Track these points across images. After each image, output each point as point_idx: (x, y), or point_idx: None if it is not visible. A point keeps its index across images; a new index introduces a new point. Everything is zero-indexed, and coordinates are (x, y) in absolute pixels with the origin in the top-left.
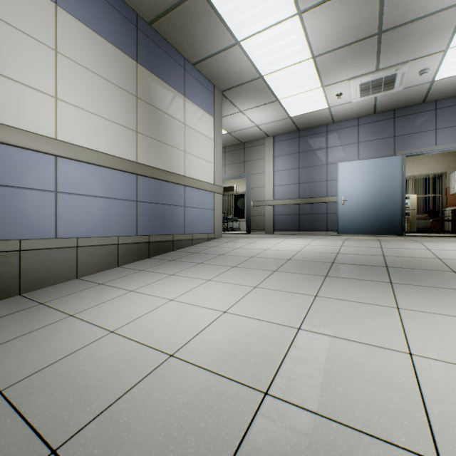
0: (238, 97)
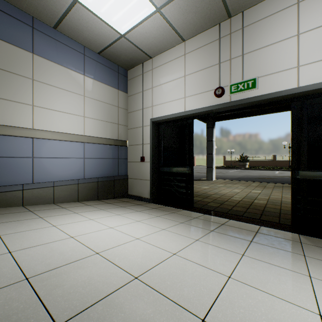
0: None
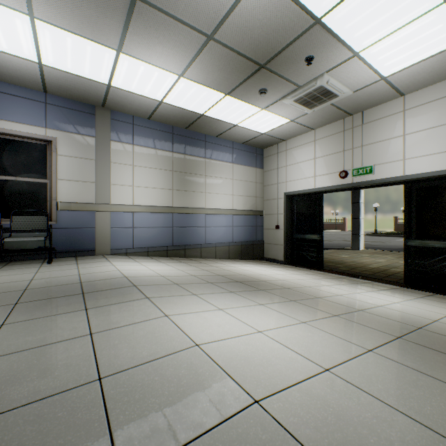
0: None
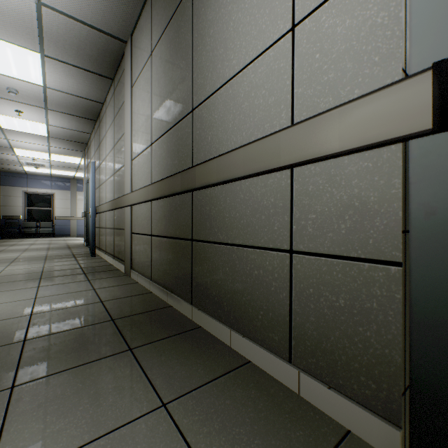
0: (71, 151)
